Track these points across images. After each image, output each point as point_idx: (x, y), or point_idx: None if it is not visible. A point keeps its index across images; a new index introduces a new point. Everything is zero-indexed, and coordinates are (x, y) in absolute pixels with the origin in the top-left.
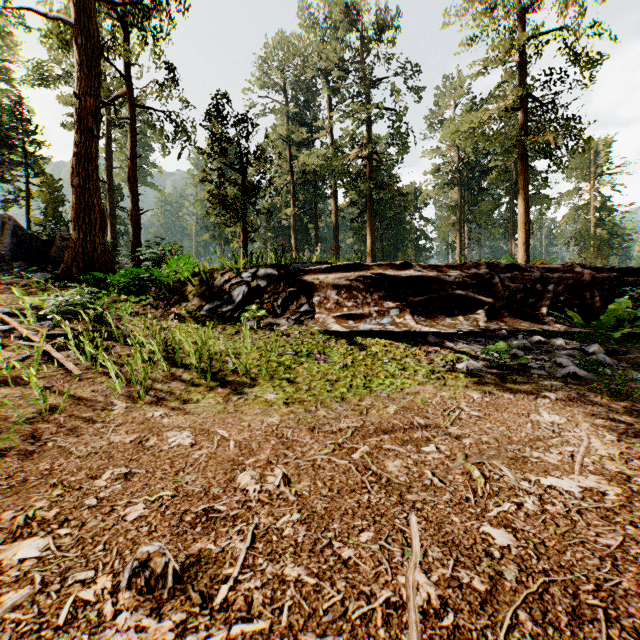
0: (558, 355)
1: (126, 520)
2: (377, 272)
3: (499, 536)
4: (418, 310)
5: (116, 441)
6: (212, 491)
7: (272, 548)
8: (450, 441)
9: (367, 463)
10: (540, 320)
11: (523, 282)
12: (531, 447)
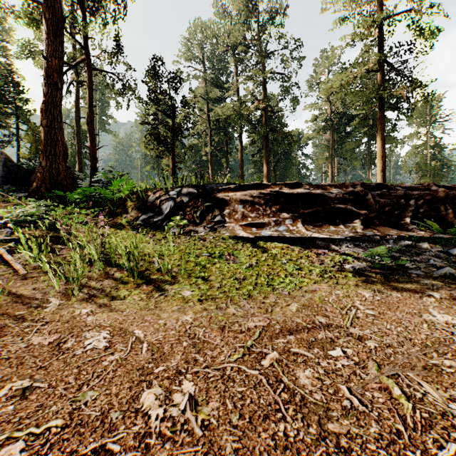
0: (427, 257)
1: None
2: (275, 190)
3: None
4: (307, 220)
5: (35, 343)
6: (110, 416)
7: None
8: (354, 343)
9: (277, 373)
10: (405, 228)
11: (390, 198)
12: (437, 352)
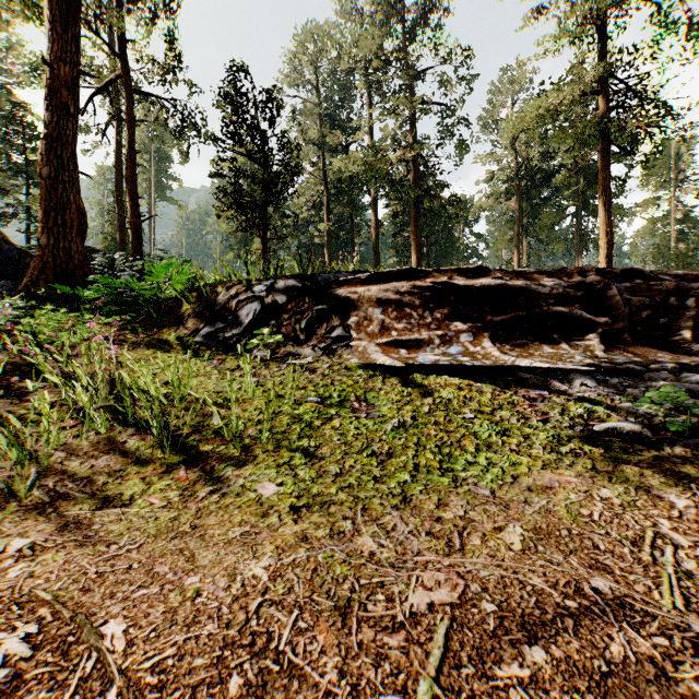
0: None
1: None
2: (440, 280)
3: None
4: (500, 334)
5: None
6: None
7: None
8: None
9: None
10: (682, 349)
11: (649, 295)
12: None
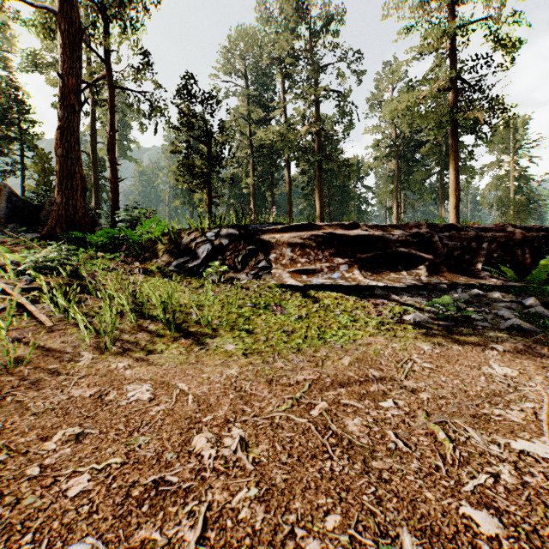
0: (497, 307)
1: (66, 496)
2: (328, 231)
3: (483, 521)
4: (365, 266)
5: (76, 395)
6: (165, 456)
7: (226, 538)
8: (407, 395)
9: (326, 421)
10: (476, 275)
11: (460, 240)
12: (490, 403)
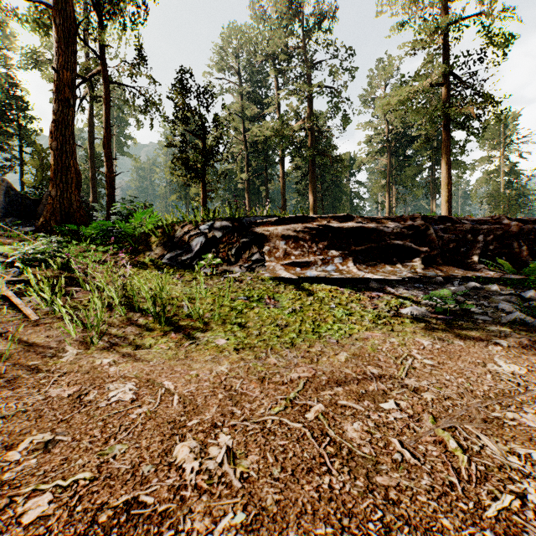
0: (496, 300)
1: (21, 522)
2: (322, 224)
3: None
4: (359, 258)
5: (53, 395)
6: (141, 470)
7: None
8: (409, 395)
9: (323, 426)
10: (472, 267)
11: (455, 233)
12: (500, 404)
